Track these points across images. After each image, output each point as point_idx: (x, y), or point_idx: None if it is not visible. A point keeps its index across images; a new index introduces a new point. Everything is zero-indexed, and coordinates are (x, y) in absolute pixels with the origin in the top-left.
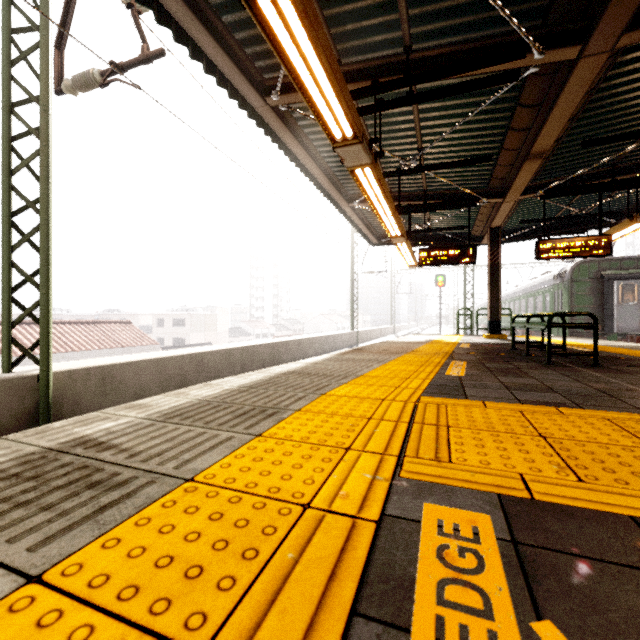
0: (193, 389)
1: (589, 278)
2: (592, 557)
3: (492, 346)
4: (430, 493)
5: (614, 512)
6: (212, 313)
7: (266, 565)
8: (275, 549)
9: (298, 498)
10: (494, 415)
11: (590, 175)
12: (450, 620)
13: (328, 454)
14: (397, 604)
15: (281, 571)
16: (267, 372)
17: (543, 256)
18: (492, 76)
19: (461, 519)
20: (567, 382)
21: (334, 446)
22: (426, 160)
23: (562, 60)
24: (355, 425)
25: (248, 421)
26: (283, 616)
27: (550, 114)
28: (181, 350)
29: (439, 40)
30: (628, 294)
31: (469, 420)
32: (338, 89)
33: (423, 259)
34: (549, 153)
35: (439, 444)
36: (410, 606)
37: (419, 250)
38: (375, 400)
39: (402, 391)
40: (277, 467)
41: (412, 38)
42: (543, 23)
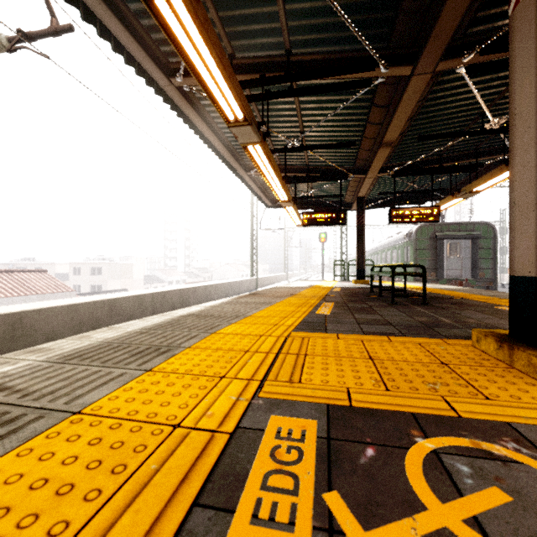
0: (97, 332)
1: (428, 237)
2: (378, 443)
3: (357, 290)
4: (278, 407)
5: (402, 411)
6: (128, 262)
7: (131, 476)
8: (142, 463)
9: (171, 420)
10: (342, 344)
11: (426, 161)
12: (267, 500)
13: (205, 382)
14: (230, 493)
15: (143, 480)
16: (169, 315)
17: (394, 221)
18: (352, 81)
19: (295, 425)
20: (401, 317)
21: (212, 376)
22: (307, 141)
23: (400, 75)
24: (233, 357)
25: (142, 359)
26: (136, 514)
27: (394, 114)
28: (94, 296)
29: (312, 48)
30: (454, 250)
31: (323, 349)
32: (228, 80)
33: (306, 220)
34: (397, 143)
35: (295, 369)
36: (240, 494)
37: (303, 213)
38: (255, 336)
39: (278, 328)
40: (159, 396)
41: (292, 44)
42: (387, 46)
